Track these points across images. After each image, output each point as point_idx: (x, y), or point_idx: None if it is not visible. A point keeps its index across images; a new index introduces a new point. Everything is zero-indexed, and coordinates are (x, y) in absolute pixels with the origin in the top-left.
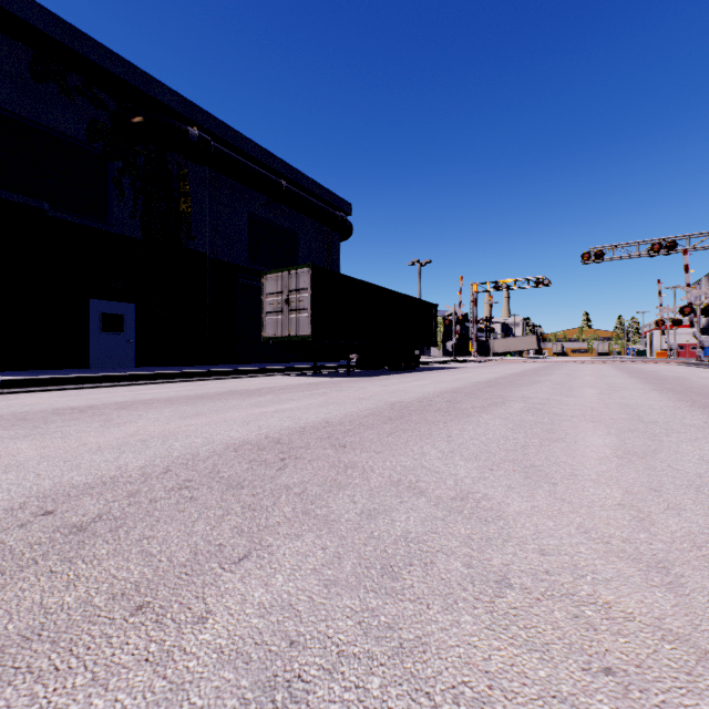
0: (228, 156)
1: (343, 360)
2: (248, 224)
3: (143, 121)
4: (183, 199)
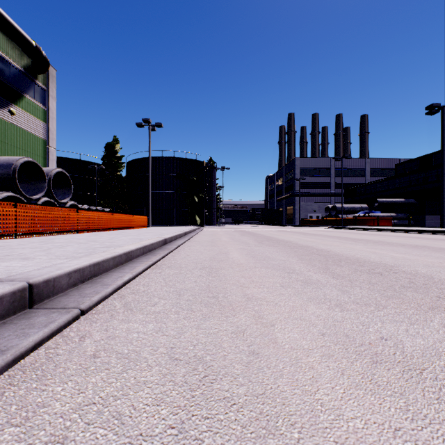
0: None
1: None
2: None
3: None
4: None
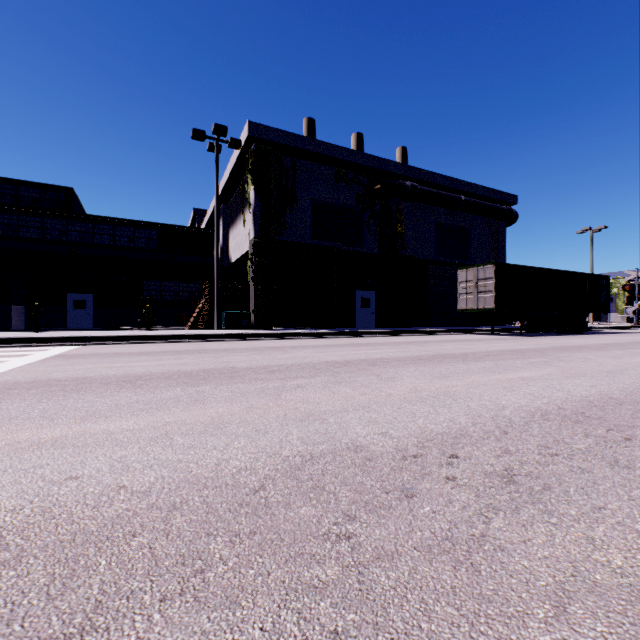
0: (427, 192)
1: (507, 325)
2: (435, 230)
3: (382, 187)
4: (399, 225)
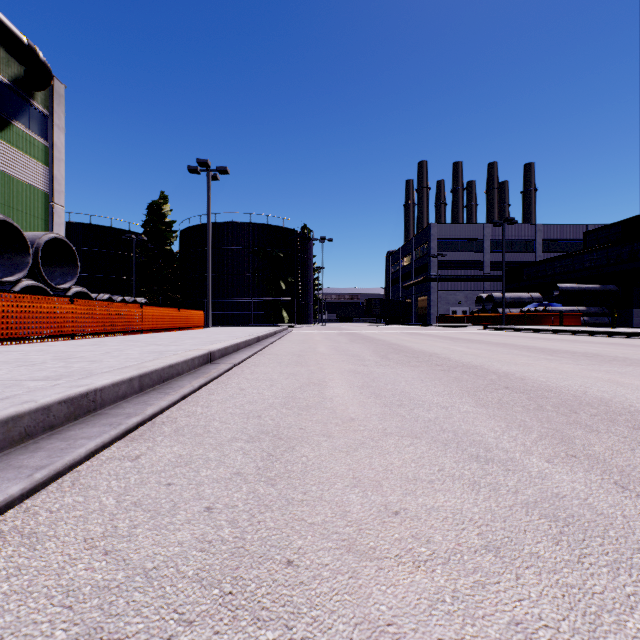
0: None
1: None
2: None
3: None
4: None
